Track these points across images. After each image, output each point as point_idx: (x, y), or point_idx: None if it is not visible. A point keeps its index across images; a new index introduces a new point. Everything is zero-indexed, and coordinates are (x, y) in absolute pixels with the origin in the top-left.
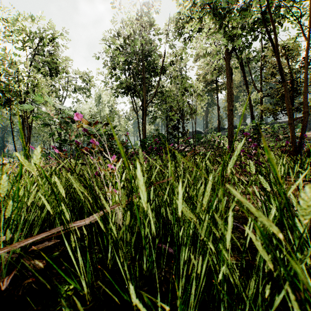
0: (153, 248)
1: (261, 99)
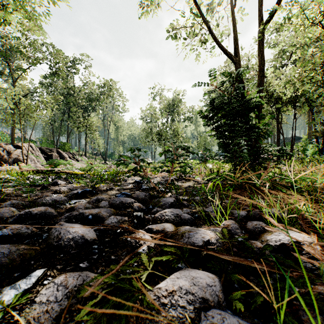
0: None
1: None
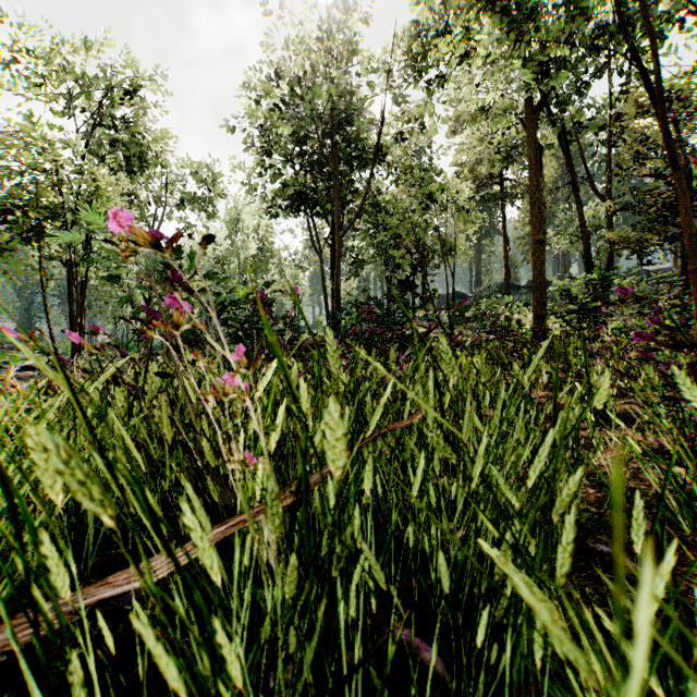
0: (372, 641)
1: (610, 218)
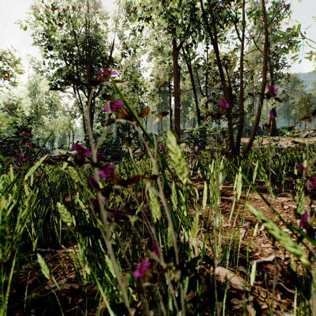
0: None
1: (206, 105)
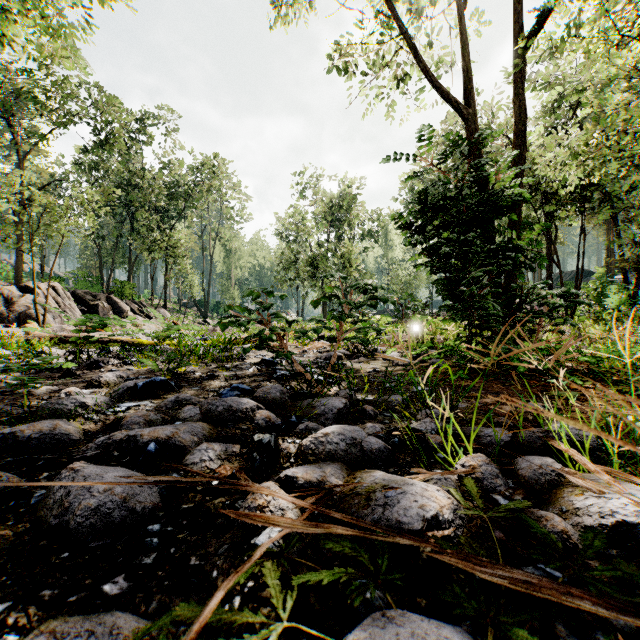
0: None
1: None
